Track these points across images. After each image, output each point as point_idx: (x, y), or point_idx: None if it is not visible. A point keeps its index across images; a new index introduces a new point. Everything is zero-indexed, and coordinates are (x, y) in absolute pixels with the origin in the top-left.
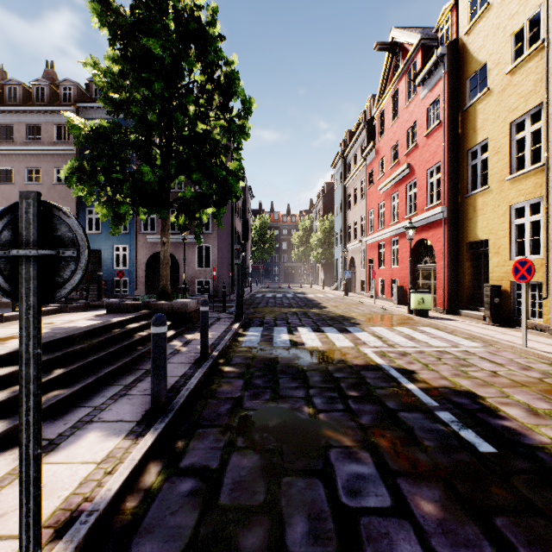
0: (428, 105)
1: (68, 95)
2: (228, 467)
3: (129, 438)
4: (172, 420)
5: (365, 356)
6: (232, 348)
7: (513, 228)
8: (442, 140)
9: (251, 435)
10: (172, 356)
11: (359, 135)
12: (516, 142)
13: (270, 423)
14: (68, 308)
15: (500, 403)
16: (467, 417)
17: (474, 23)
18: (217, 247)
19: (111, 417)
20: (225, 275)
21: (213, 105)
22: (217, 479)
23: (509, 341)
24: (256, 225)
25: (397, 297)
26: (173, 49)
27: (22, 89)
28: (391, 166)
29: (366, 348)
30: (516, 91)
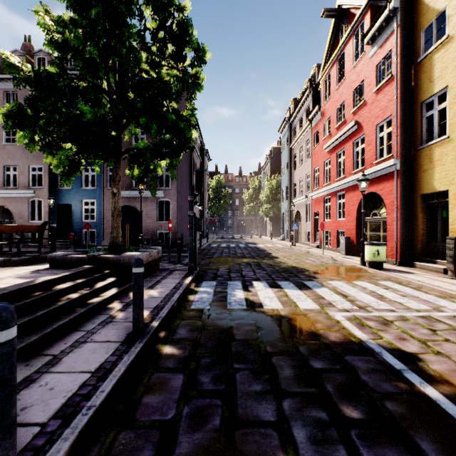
0: (377, 62)
1: (42, 64)
2: None
3: None
4: None
5: (339, 326)
6: (179, 312)
7: None
8: (393, 93)
9: None
10: (100, 328)
11: (304, 101)
12: None
13: None
14: (11, 261)
15: None
16: None
17: None
18: (176, 202)
19: None
20: (184, 227)
21: (166, 53)
22: None
23: None
24: (213, 184)
25: (344, 248)
26: None
27: (1, 59)
28: (337, 125)
29: (335, 311)
30: None
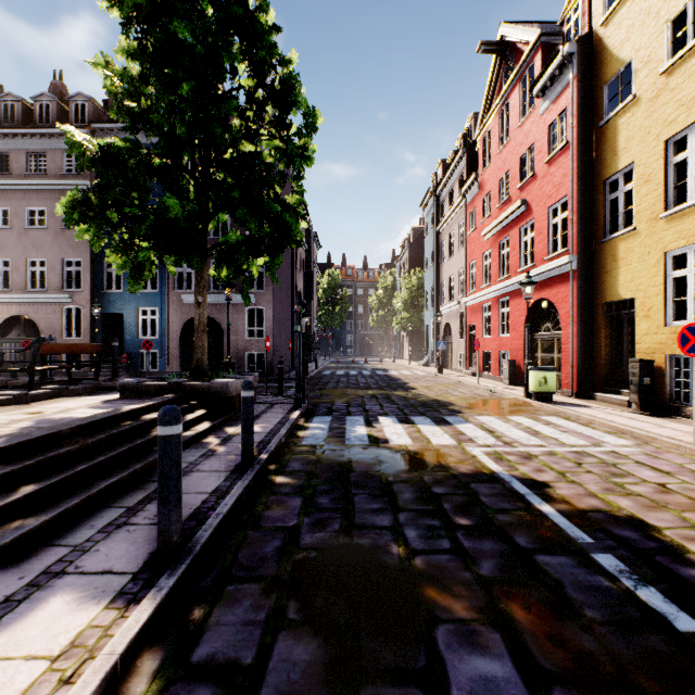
0: (550, 122)
1: (81, 114)
2: (270, 661)
3: (115, 606)
4: (190, 569)
5: (474, 460)
6: (288, 448)
7: (670, 283)
8: (569, 167)
9: (310, 598)
10: (202, 460)
11: (456, 166)
12: (673, 167)
13: (340, 573)
14: (69, 390)
15: (686, 538)
16: (641, 563)
17: (614, 10)
18: (273, 311)
19: (95, 566)
20: (283, 346)
21: (265, 119)
22: (251, 690)
23: (671, 437)
24: (324, 283)
25: (508, 376)
26: (208, 36)
27: (22, 106)
28: (499, 203)
29: (473, 447)
30: (674, 98)
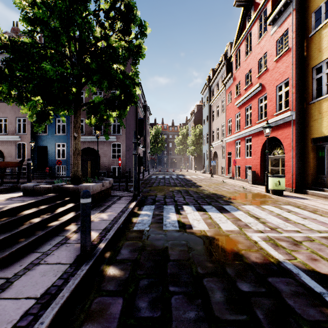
0: (277, 38)
1: None
2: None
3: None
4: None
5: (257, 246)
6: (123, 233)
7: None
8: (290, 61)
9: None
10: (54, 250)
11: (220, 70)
12: None
13: None
14: None
15: None
16: None
17: None
18: (125, 145)
19: None
20: (131, 163)
21: (115, 28)
22: None
23: None
24: (153, 132)
25: (251, 179)
26: None
27: None
28: (245, 87)
29: (251, 232)
30: None
